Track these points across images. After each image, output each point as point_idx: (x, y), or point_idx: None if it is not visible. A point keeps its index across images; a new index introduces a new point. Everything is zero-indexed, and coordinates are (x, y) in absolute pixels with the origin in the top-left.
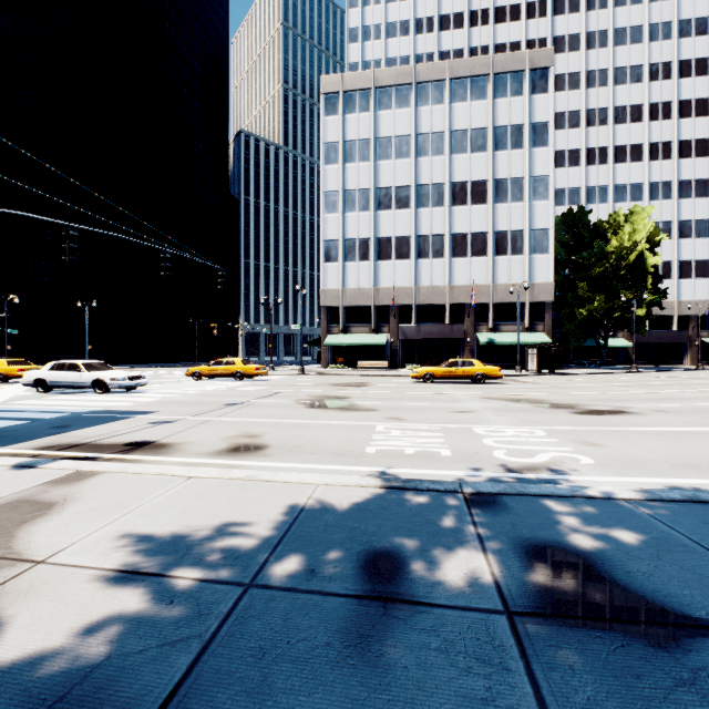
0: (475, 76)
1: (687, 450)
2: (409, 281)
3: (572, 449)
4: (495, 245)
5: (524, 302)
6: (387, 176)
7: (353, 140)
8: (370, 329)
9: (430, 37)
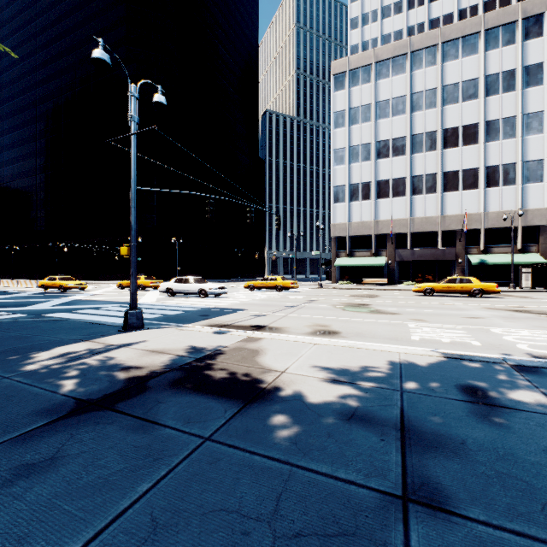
0: (466, 36)
1: None
2: (404, 214)
3: None
4: (486, 178)
5: (516, 227)
6: (385, 131)
7: (357, 106)
8: (371, 253)
9: (421, 9)
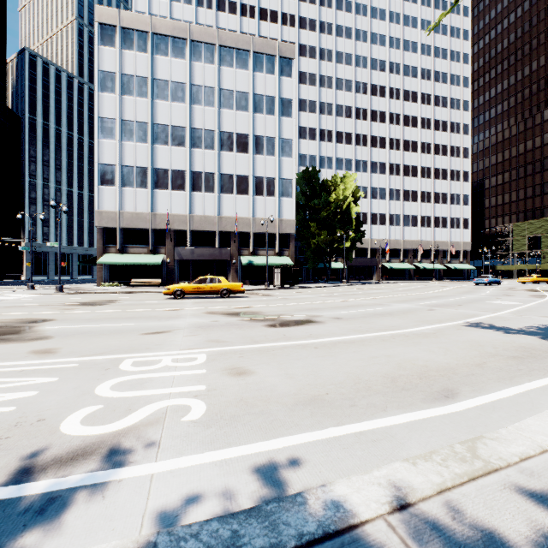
0: (240, 49)
1: (329, 369)
2: (184, 210)
3: (204, 387)
4: (255, 187)
5: (276, 233)
6: (164, 115)
7: (131, 74)
8: (148, 250)
9: (210, 12)
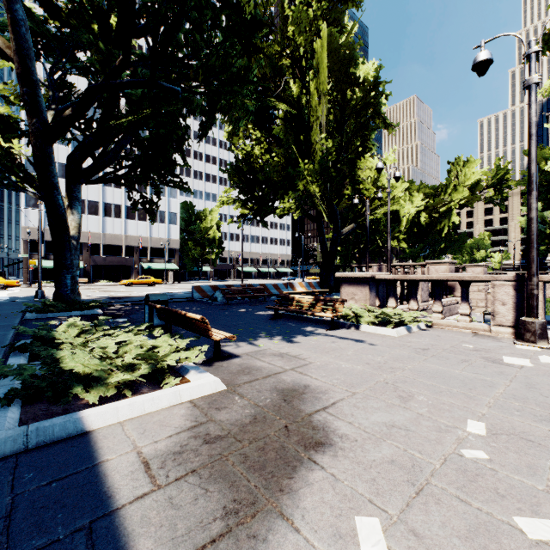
0: None
1: None
2: (98, 229)
3: None
4: None
5: (166, 248)
6: None
7: None
8: None
9: None
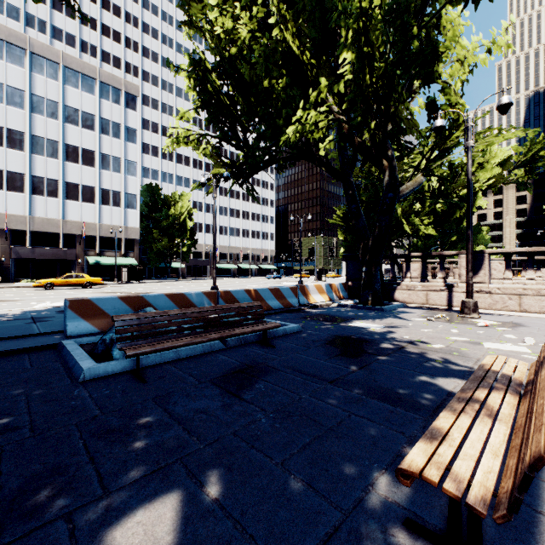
0: (86, 75)
1: None
2: (23, 211)
3: None
4: (101, 197)
5: (122, 238)
6: None
7: None
8: None
9: (43, 6)
